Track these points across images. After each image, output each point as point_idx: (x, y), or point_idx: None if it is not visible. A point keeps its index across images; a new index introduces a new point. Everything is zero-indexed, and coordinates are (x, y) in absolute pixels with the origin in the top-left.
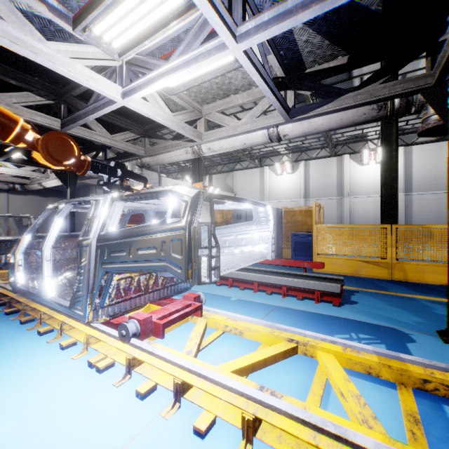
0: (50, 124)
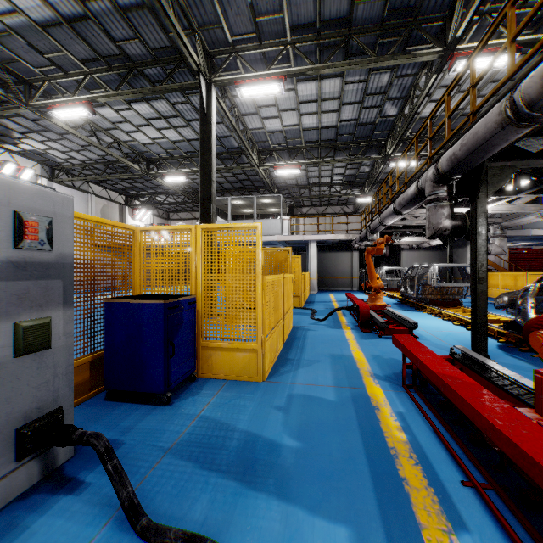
0: None
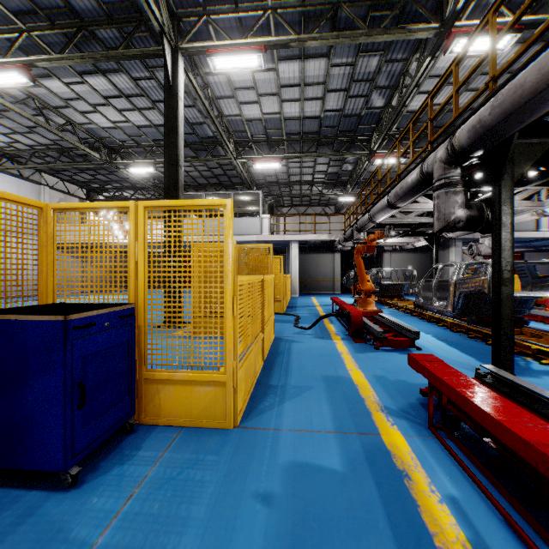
0: (428, 221)
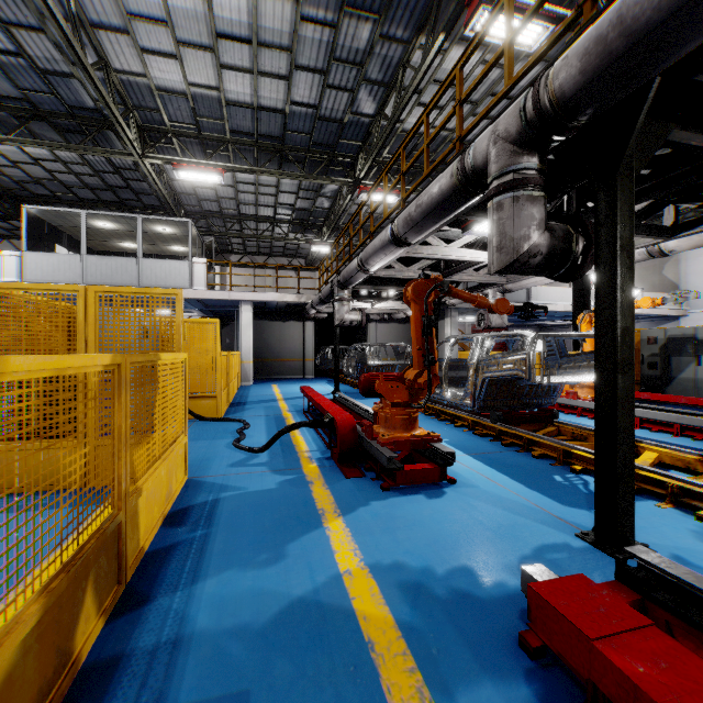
0: None
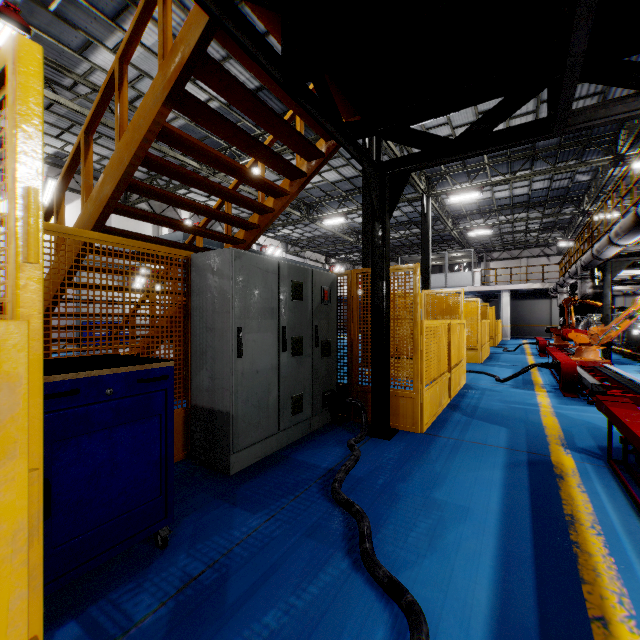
0: (623, 278)
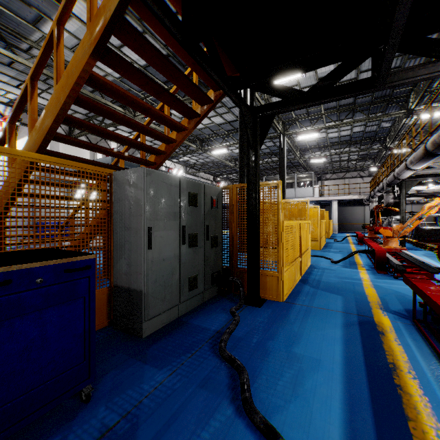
0: (412, 192)
